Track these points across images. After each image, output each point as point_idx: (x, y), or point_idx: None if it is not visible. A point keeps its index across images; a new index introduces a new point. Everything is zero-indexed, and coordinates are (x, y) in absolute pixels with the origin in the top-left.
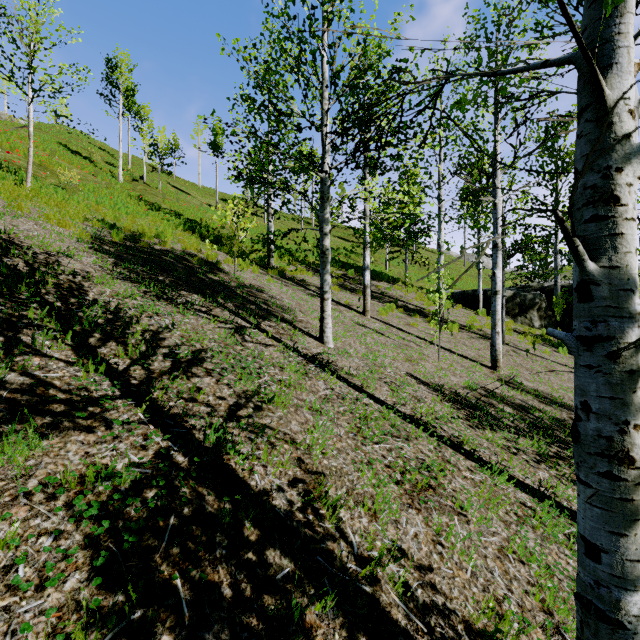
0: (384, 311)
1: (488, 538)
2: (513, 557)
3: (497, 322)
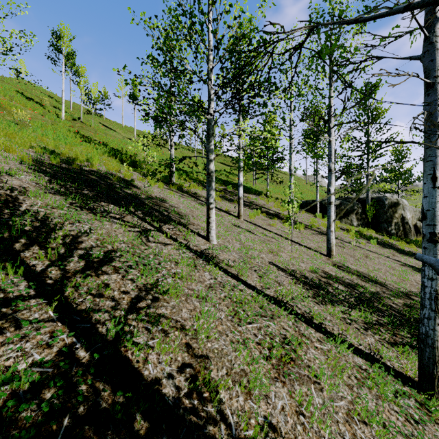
0: (252, 215)
1: (338, 403)
2: (358, 419)
3: (331, 224)
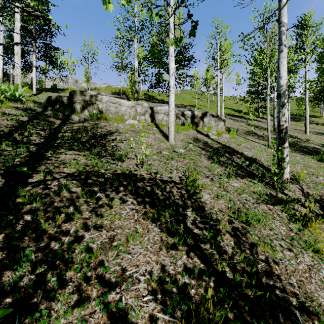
0: (298, 123)
1: None
2: None
3: None
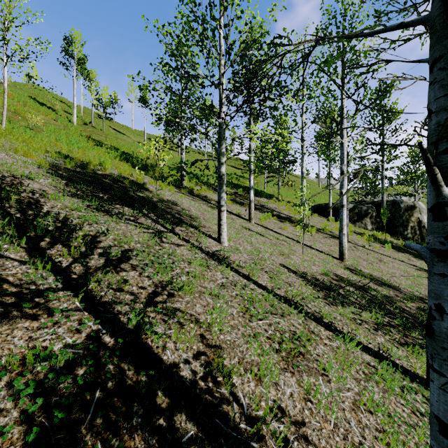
0: (264, 218)
1: (345, 393)
2: (364, 408)
3: (343, 227)
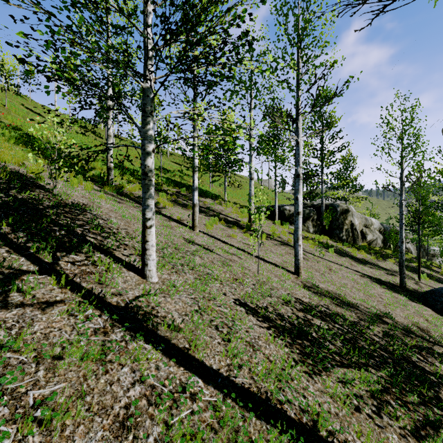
0: (210, 224)
1: None
2: None
3: (299, 237)
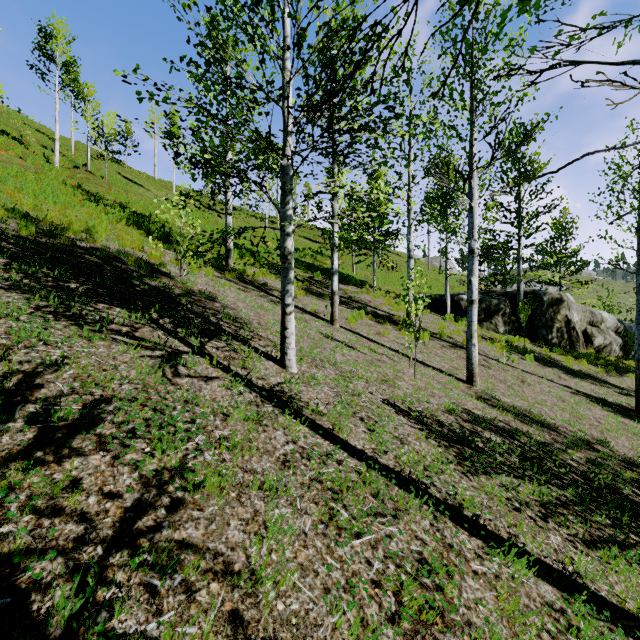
0: (353, 319)
1: None
2: None
3: (473, 333)
